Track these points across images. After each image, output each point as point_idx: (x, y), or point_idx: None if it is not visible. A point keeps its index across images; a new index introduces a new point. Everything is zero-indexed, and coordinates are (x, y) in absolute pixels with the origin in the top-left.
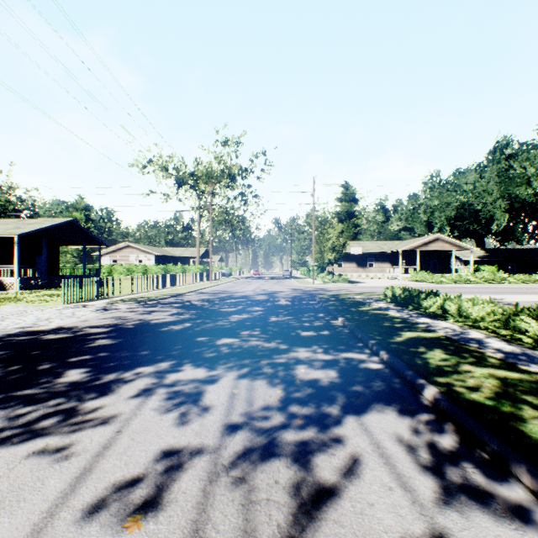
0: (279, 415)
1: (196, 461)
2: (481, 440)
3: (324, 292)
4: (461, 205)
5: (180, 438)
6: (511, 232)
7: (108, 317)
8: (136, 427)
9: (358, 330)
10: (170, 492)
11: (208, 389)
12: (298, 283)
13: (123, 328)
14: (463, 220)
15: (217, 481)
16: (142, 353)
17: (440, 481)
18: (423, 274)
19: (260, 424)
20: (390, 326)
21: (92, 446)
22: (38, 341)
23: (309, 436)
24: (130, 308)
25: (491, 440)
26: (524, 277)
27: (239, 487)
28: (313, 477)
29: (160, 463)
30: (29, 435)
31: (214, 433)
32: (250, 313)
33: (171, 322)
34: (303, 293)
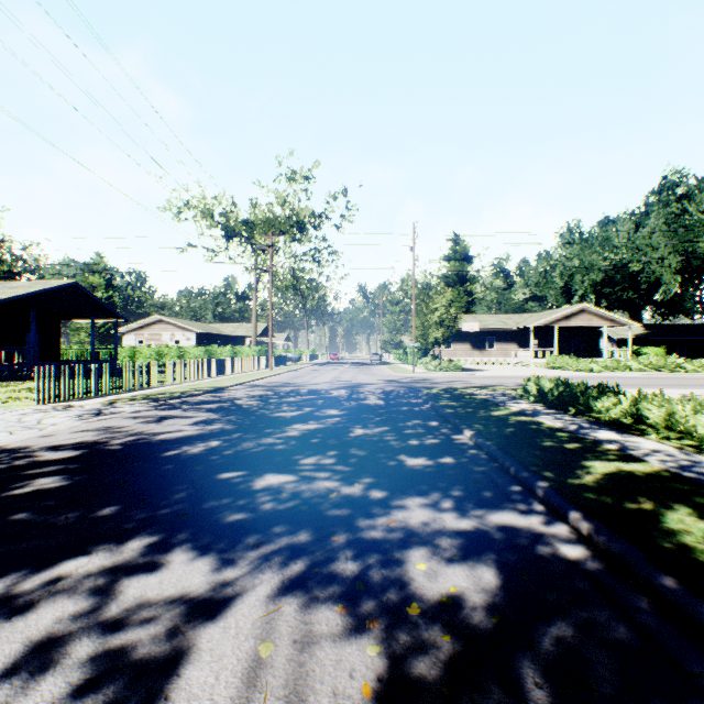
0: None
1: None
2: None
3: (430, 384)
4: (611, 265)
5: None
6: (679, 302)
7: (89, 428)
8: None
9: (507, 457)
10: None
11: (199, 643)
12: (392, 372)
13: (101, 450)
14: (614, 286)
15: None
16: (101, 513)
17: None
18: (564, 359)
19: None
20: (558, 448)
21: None
22: None
23: None
24: (135, 412)
25: None
26: None
27: None
28: None
29: None
30: None
31: None
32: (320, 421)
33: (189, 438)
34: (400, 387)
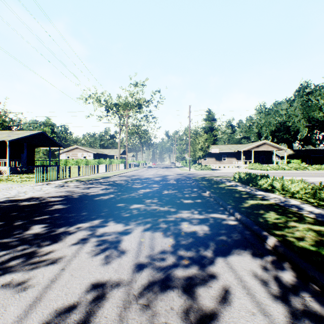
0: (172, 257)
1: (115, 291)
2: (312, 276)
3: (196, 175)
4: (278, 123)
5: (104, 274)
6: (309, 139)
7: (62, 191)
8: (75, 266)
9: (219, 199)
10: (95, 316)
11: (124, 238)
12: (180, 170)
13: (71, 198)
14: (280, 132)
15: (129, 308)
16: (82, 214)
17: (288, 307)
18: (256, 165)
19: (159, 263)
20: (239, 197)
21: (43, 280)
22: (16, 206)
23: (193, 273)
24: (77, 185)
25: (320, 277)
26: (318, 167)
27: (145, 312)
28: (198, 305)
29: (89, 293)
30: (1, 271)
31: (128, 270)
32: (151, 189)
33: (102, 194)
34: (183, 176)
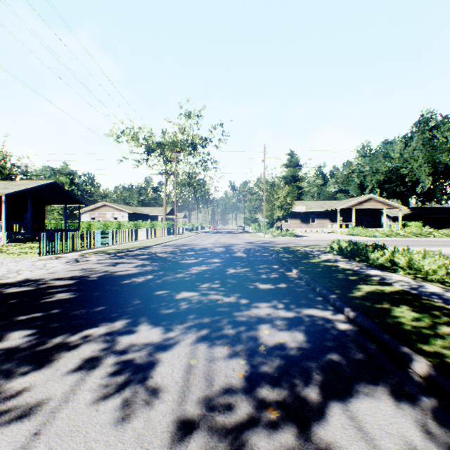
0: (245, 402)
1: None
2: None
3: (274, 244)
4: (389, 170)
5: (114, 447)
6: (432, 193)
7: (75, 269)
8: (61, 425)
9: (315, 283)
10: None
11: (162, 359)
12: (251, 237)
13: (86, 280)
14: (391, 183)
15: None
16: (98, 309)
17: None
18: (358, 229)
19: (222, 418)
20: (345, 279)
21: None
22: None
23: (289, 443)
24: (99, 260)
25: None
26: (447, 232)
27: None
28: None
29: None
30: None
31: (162, 436)
32: (209, 265)
33: (134, 274)
34: (256, 246)
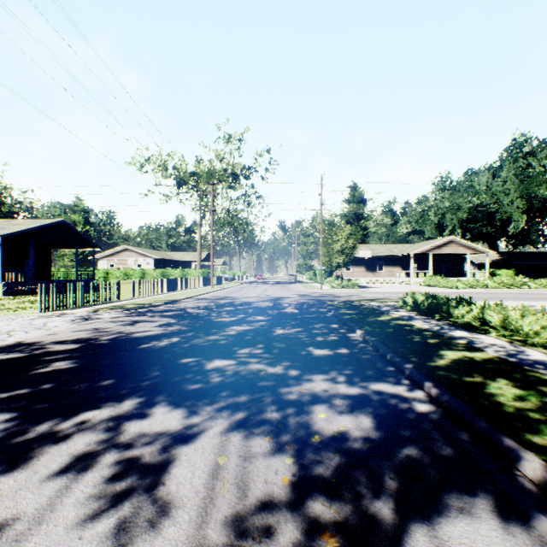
0: (291, 524)
1: None
2: None
3: (333, 298)
4: (473, 207)
5: None
6: (526, 235)
7: (83, 329)
8: None
9: (385, 348)
10: None
11: (179, 456)
12: (305, 288)
13: (94, 344)
14: (476, 222)
15: None
16: (103, 384)
17: None
18: (436, 278)
19: None
20: (423, 342)
21: None
22: None
23: None
24: (114, 318)
25: None
26: (546, 282)
27: None
28: None
29: None
30: None
31: None
32: (251, 324)
33: (156, 336)
34: (310, 299)
